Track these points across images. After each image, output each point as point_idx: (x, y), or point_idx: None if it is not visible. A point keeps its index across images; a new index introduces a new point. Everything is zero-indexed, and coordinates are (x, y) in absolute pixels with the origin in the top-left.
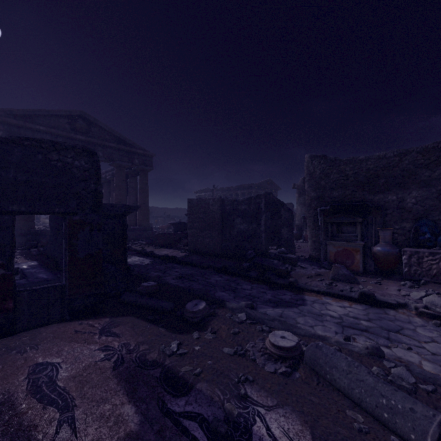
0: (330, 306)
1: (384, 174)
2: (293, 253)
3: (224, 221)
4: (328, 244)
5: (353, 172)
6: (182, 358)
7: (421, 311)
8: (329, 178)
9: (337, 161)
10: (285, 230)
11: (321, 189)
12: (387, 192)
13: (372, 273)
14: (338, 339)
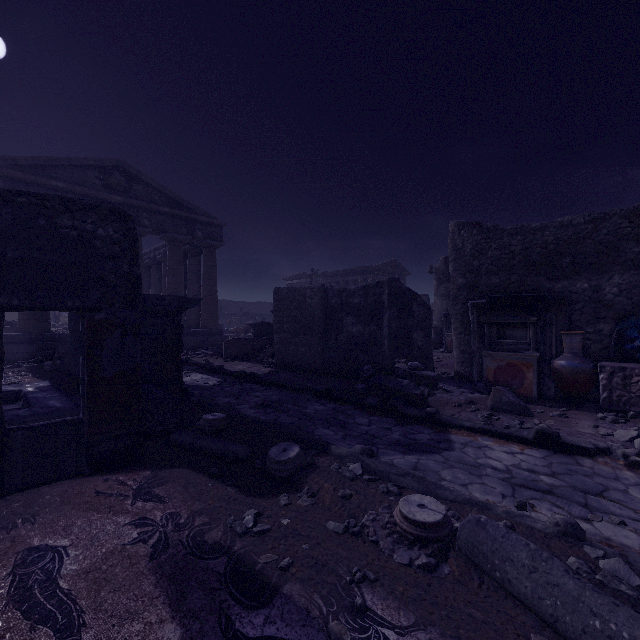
0: (491, 451)
1: (569, 250)
2: (430, 369)
3: (327, 321)
4: (484, 356)
5: (522, 247)
6: (261, 539)
7: (633, 461)
8: (486, 256)
9: (497, 231)
10: (419, 334)
11: (473, 273)
12: (575, 277)
13: (552, 399)
14: (507, 506)
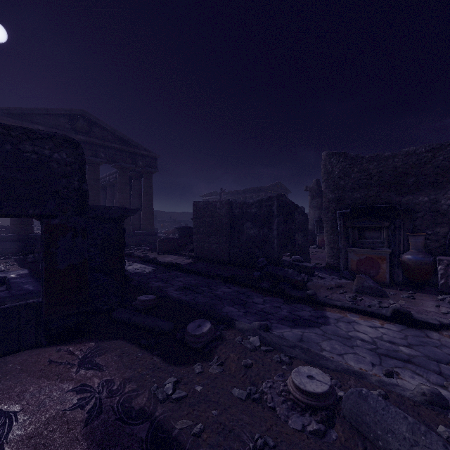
0: (358, 326)
1: (413, 172)
2: (307, 261)
3: (232, 225)
4: (349, 252)
5: (377, 171)
6: (178, 405)
7: None
8: (350, 177)
9: (358, 158)
10: (299, 235)
11: (340, 190)
12: (417, 193)
13: (400, 284)
14: (377, 374)
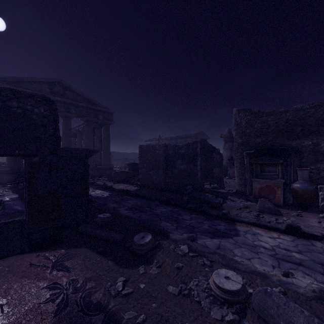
0: (261, 237)
1: (301, 123)
2: (222, 188)
3: (167, 162)
4: (253, 181)
5: (274, 122)
6: (126, 300)
7: None
8: (253, 127)
9: (260, 113)
10: (216, 169)
11: (246, 136)
12: (304, 138)
13: (291, 205)
14: (277, 274)
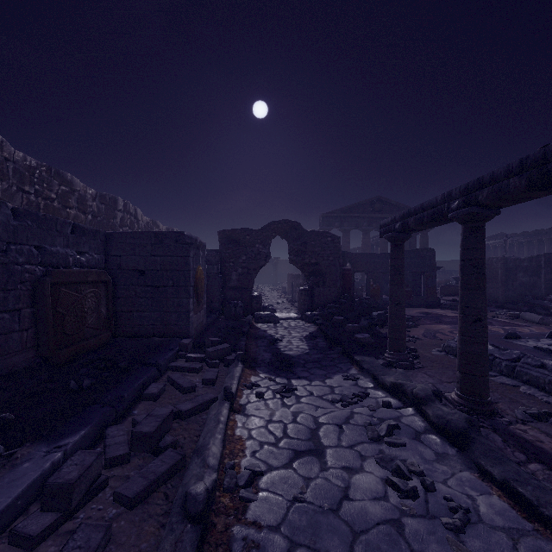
0: None
1: None
2: None
3: (507, 275)
4: None
5: None
6: None
7: None
8: None
9: None
10: None
11: None
12: None
13: None
14: None
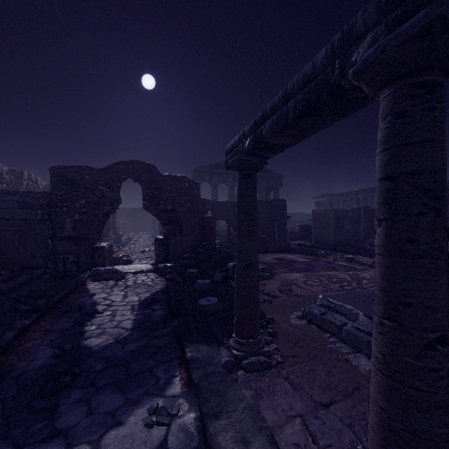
0: None
1: None
2: None
3: (337, 223)
4: None
5: None
6: (318, 258)
7: None
8: None
9: None
10: None
11: None
12: None
13: None
14: None
